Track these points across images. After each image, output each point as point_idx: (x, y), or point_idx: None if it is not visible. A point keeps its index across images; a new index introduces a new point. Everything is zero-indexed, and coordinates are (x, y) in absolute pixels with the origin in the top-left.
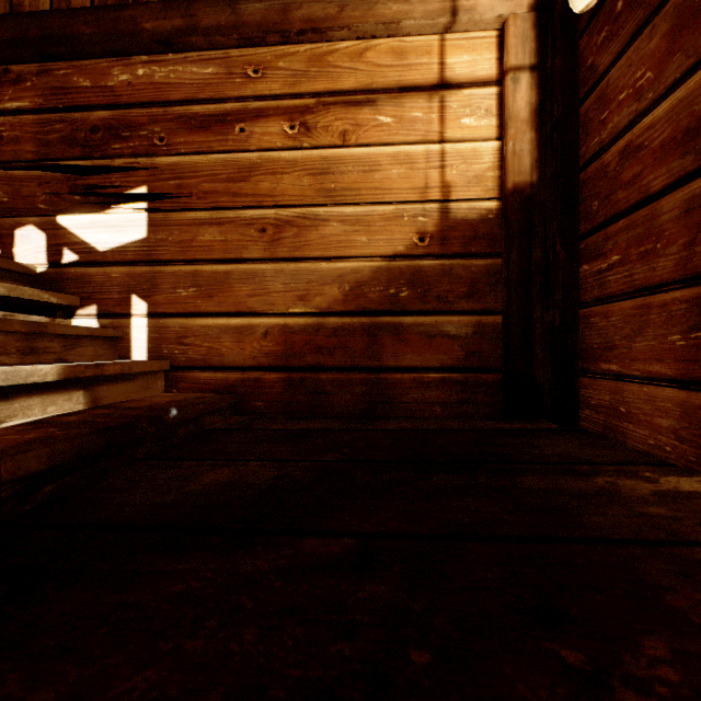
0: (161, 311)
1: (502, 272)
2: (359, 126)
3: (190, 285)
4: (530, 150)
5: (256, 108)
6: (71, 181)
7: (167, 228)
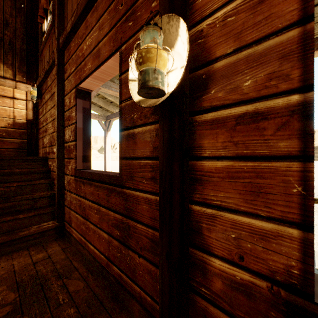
0: None
1: (27, 133)
2: None
3: None
4: (32, 114)
5: None
6: None
7: None
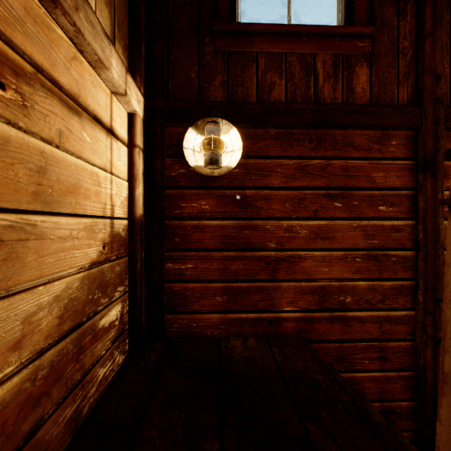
0: None
1: (130, 264)
2: (71, 132)
3: None
4: (142, 196)
5: None
6: None
7: None
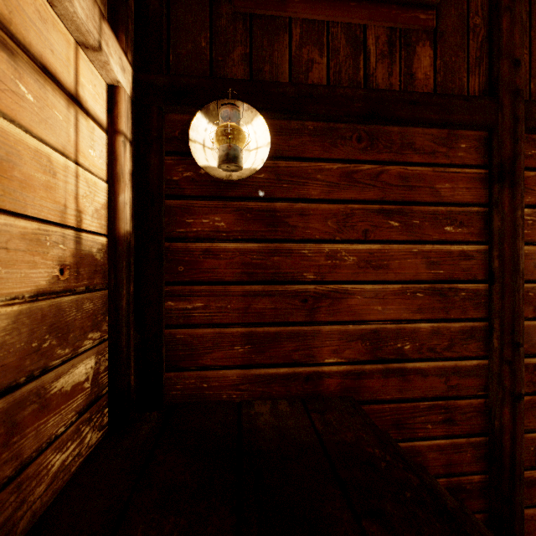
0: None
1: (111, 301)
2: None
3: None
4: (130, 206)
5: None
6: None
7: None
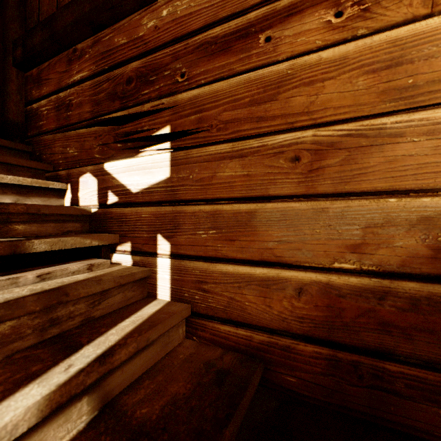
0: (182, 252)
1: None
2: None
3: (209, 226)
4: None
5: (286, 6)
6: (115, 131)
7: (187, 166)
